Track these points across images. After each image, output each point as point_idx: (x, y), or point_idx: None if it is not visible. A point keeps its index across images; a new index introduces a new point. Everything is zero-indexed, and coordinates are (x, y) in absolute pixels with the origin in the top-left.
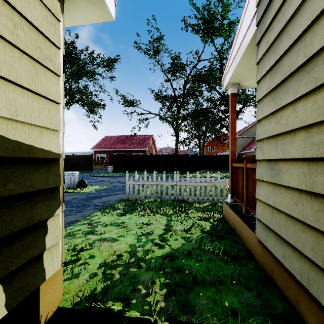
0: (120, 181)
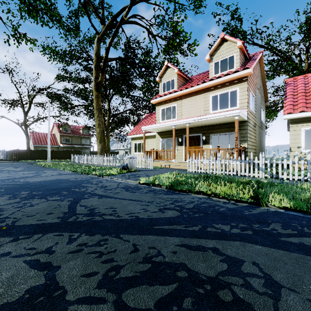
0: None
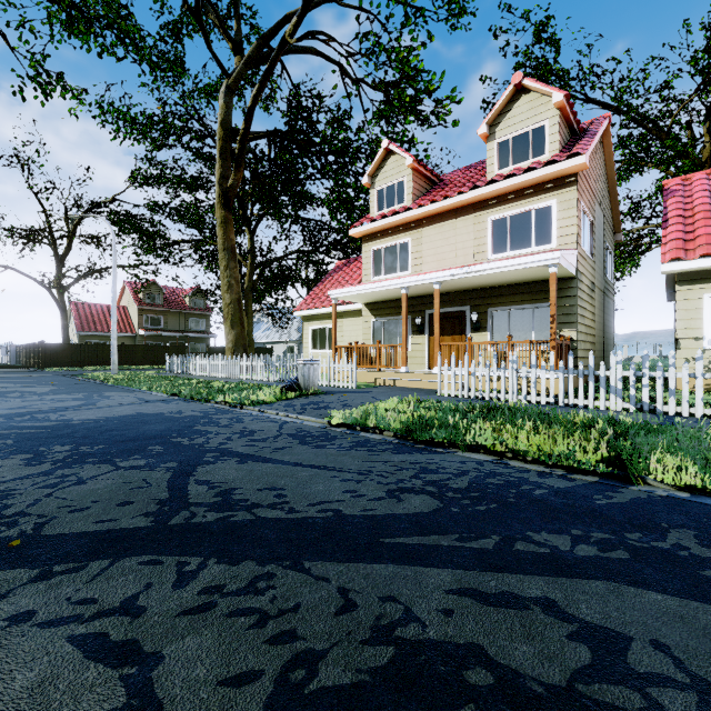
0: None
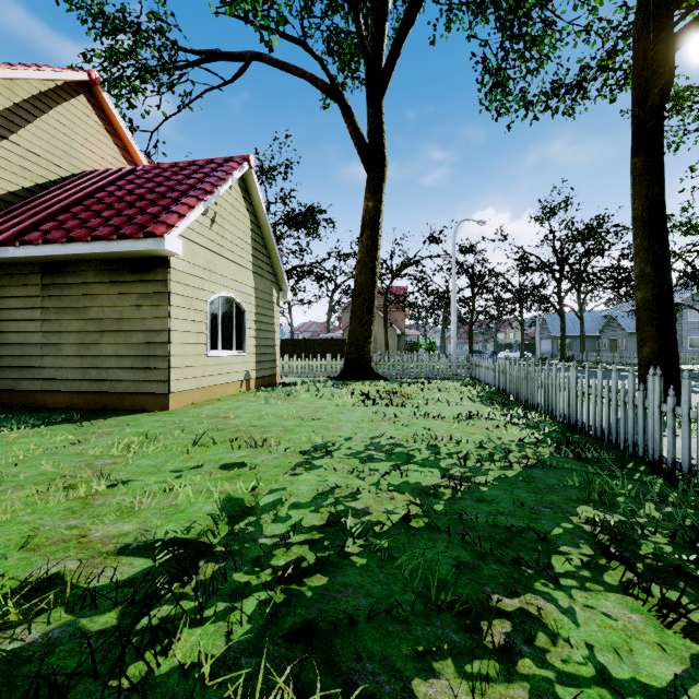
0: None
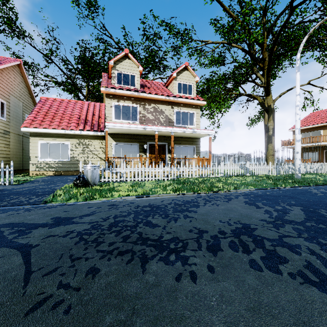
0: (12, 238)
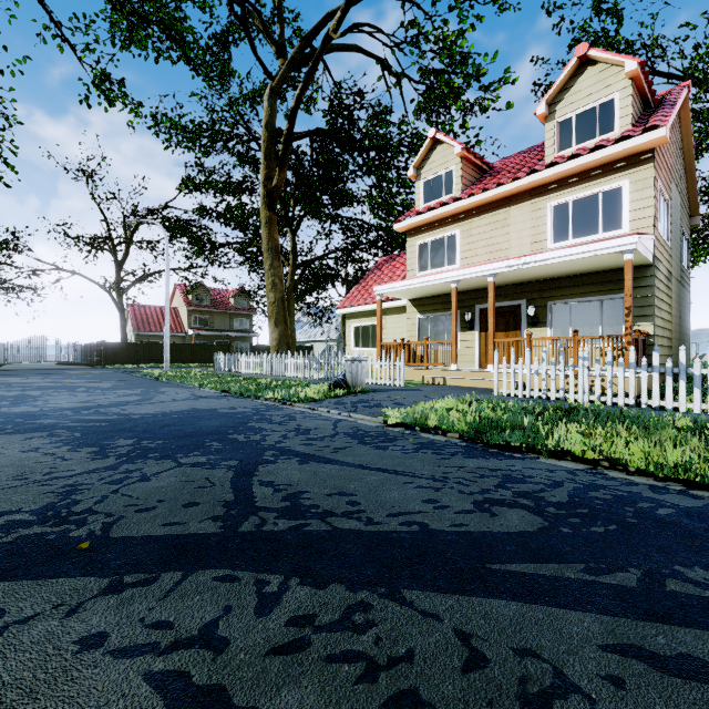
0: None
